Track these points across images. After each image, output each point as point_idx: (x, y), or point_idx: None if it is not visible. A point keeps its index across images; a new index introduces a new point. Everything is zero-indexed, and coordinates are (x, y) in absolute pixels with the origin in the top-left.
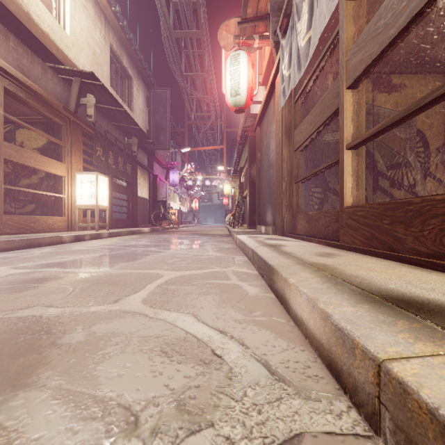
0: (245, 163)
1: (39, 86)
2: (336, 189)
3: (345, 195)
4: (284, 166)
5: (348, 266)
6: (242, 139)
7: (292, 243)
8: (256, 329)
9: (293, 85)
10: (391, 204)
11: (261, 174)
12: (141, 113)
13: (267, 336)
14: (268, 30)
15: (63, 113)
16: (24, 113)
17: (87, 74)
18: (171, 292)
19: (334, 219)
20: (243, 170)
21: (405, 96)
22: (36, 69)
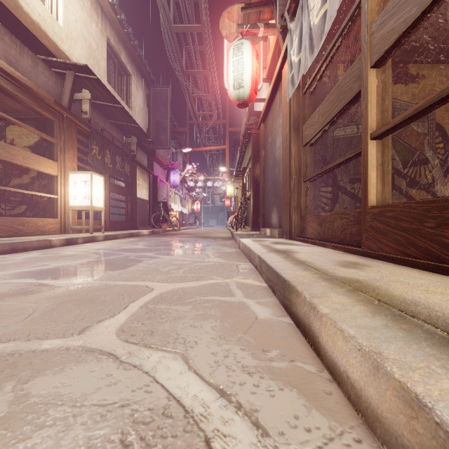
0: (248, 163)
1: (29, 79)
2: (348, 188)
3: (370, 192)
4: (291, 163)
5: (391, 284)
6: (245, 137)
7: (303, 248)
8: (275, 387)
9: (303, 70)
10: (437, 202)
11: (266, 173)
12: (140, 112)
13: (293, 403)
14: (274, 17)
15: (55, 109)
16: (14, 109)
17: (81, 67)
18: (158, 315)
19: (353, 221)
20: (246, 170)
21: (423, 88)
22: (25, 61)
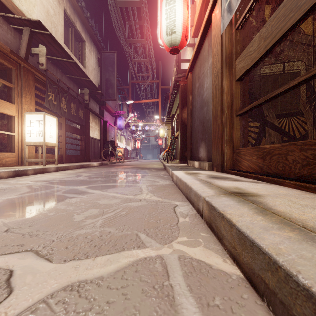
0: (176, 110)
1: None
2: (276, 123)
3: None
4: (223, 98)
5: None
6: (174, 89)
7: (254, 186)
8: None
9: None
10: None
11: (193, 114)
12: (93, 71)
13: None
14: None
15: (12, 58)
16: None
17: (35, 23)
18: None
19: None
20: (175, 115)
21: None
22: None
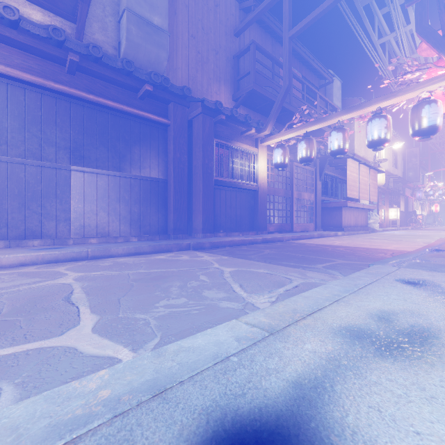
0: None
1: None
2: None
3: None
4: None
5: None
6: None
7: None
8: None
9: None
10: None
11: None
12: (400, 166)
13: None
14: None
15: (385, 190)
16: None
17: (394, 175)
18: None
19: None
20: None
21: None
22: None
